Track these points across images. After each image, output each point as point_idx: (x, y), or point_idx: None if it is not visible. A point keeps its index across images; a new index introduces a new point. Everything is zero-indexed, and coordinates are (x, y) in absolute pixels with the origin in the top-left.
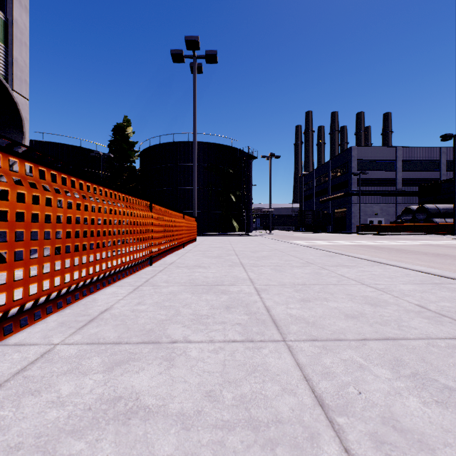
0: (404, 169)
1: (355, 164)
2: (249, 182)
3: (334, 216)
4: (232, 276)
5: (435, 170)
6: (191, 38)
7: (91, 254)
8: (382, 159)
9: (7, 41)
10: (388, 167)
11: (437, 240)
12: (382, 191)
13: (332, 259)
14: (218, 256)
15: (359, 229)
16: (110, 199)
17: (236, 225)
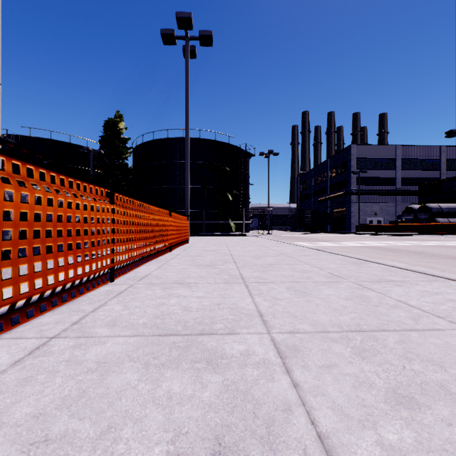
0: (404, 168)
1: (354, 163)
2: (246, 180)
3: (333, 216)
4: (229, 305)
5: (435, 169)
6: (183, 14)
7: None
8: (381, 157)
9: None
10: (388, 165)
11: (447, 241)
12: (382, 190)
13: (362, 269)
14: (211, 265)
15: (359, 229)
16: None
17: (233, 225)
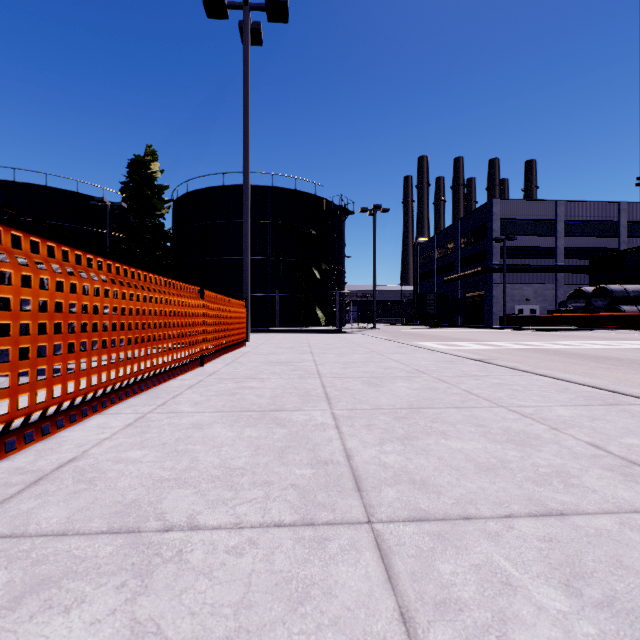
0: (568, 233)
1: (497, 226)
2: (340, 250)
3: (465, 303)
4: None
5: (612, 236)
6: None
7: None
8: (536, 218)
9: None
10: (545, 230)
11: None
12: (537, 265)
13: None
14: (270, 409)
15: (504, 322)
16: None
17: (322, 316)
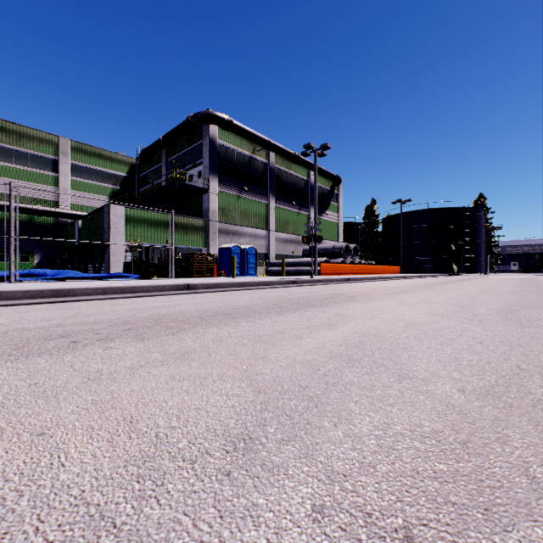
0: None
1: None
2: (474, 231)
3: None
4: None
5: None
6: (398, 200)
7: (373, 271)
8: None
9: (338, 211)
10: None
11: None
12: None
13: None
14: None
15: None
16: (375, 266)
17: (455, 268)
